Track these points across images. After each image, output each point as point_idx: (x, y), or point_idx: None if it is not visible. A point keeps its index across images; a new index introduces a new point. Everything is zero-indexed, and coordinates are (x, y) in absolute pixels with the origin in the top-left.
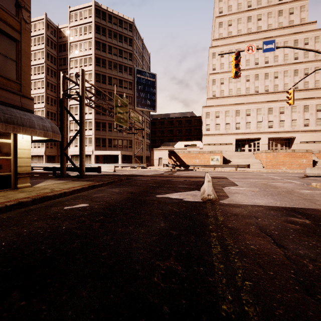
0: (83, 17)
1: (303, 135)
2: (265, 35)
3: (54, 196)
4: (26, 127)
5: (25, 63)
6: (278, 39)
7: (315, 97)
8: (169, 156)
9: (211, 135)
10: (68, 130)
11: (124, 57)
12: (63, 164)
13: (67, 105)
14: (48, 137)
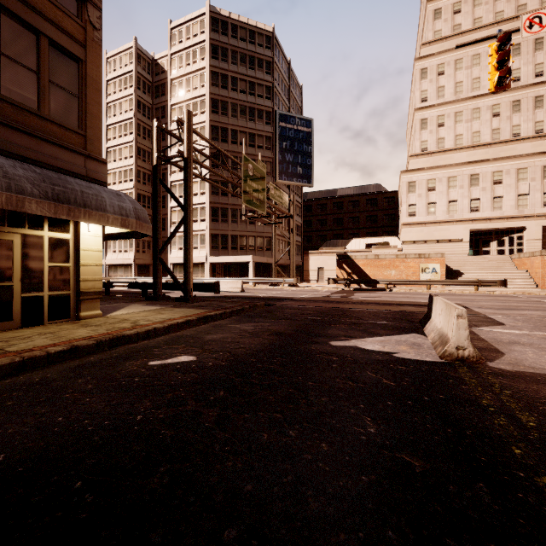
0: (191, 34)
1: None
2: None
3: (136, 337)
4: (90, 208)
5: (93, 99)
6: None
7: None
8: (338, 265)
9: (418, 225)
10: (169, 222)
11: (258, 95)
12: (158, 277)
13: (167, 182)
14: (128, 227)
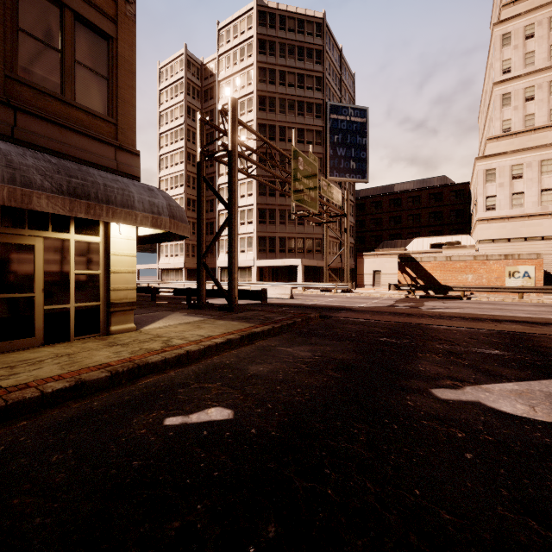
0: (239, 32)
1: None
2: None
3: (163, 364)
4: (115, 205)
5: (125, 83)
6: None
7: None
8: (400, 268)
9: (499, 220)
10: (217, 226)
11: (307, 87)
12: (202, 283)
13: (215, 185)
14: (161, 227)
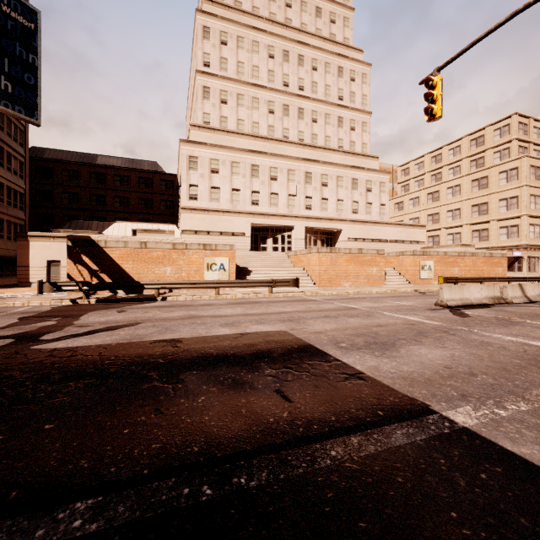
0: None
1: (351, 227)
2: (298, 38)
3: None
4: None
5: None
6: (318, 54)
7: (365, 167)
8: (72, 256)
9: (201, 211)
10: None
11: None
12: None
13: None
14: None
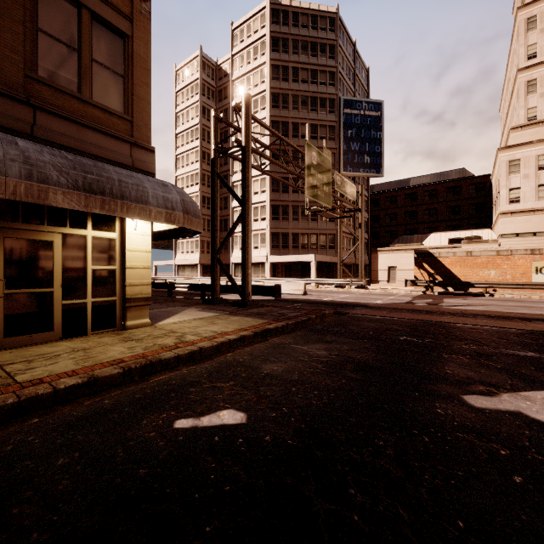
0: (252, 31)
1: None
2: None
3: (176, 360)
4: (129, 200)
5: (141, 80)
6: None
7: None
8: (416, 264)
9: (524, 213)
10: (231, 223)
11: (320, 83)
12: (216, 279)
13: (229, 183)
14: (174, 222)
